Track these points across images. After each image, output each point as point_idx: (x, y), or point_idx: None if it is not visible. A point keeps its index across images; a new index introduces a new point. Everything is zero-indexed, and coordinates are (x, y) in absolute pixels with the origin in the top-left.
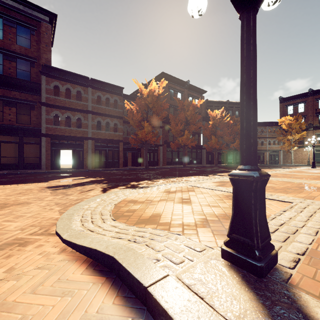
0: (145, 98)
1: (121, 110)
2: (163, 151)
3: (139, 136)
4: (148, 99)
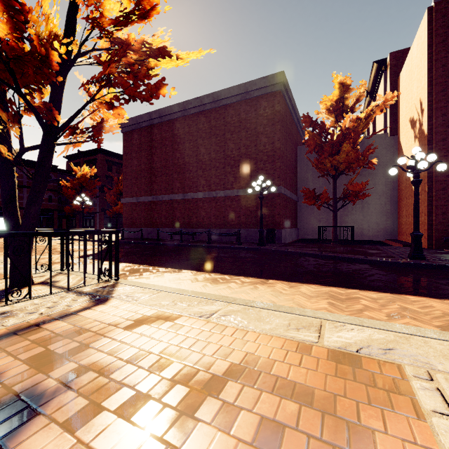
0: (79, 179)
1: (56, 184)
2: (100, 218)
3: (74, 207)
4: (82, 179)
